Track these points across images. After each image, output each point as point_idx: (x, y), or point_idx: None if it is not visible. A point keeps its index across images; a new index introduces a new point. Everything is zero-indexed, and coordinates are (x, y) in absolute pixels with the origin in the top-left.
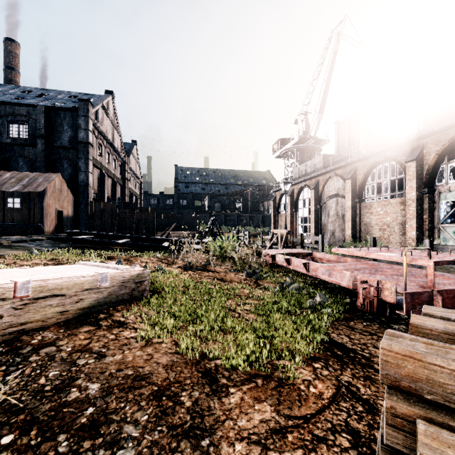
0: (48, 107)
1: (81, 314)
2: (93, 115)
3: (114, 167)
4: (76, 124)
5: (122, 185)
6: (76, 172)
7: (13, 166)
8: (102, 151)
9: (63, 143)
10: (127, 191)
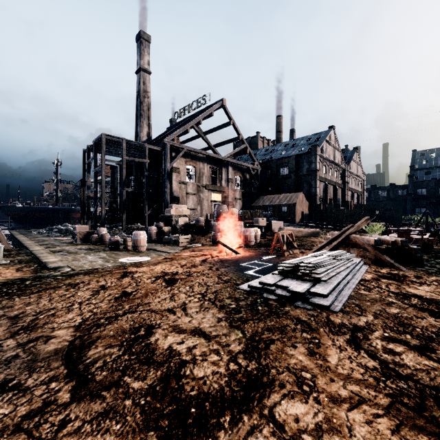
0: (296, 155)
1: (305, 236)
2: (319, 151)
3: (336, 176)
4: (310, 160)
5: (342, 188)
6: (310, 188)
7: (282, 189)
8: (325, 170)
9: (303, 173)
10: (347, 192)
